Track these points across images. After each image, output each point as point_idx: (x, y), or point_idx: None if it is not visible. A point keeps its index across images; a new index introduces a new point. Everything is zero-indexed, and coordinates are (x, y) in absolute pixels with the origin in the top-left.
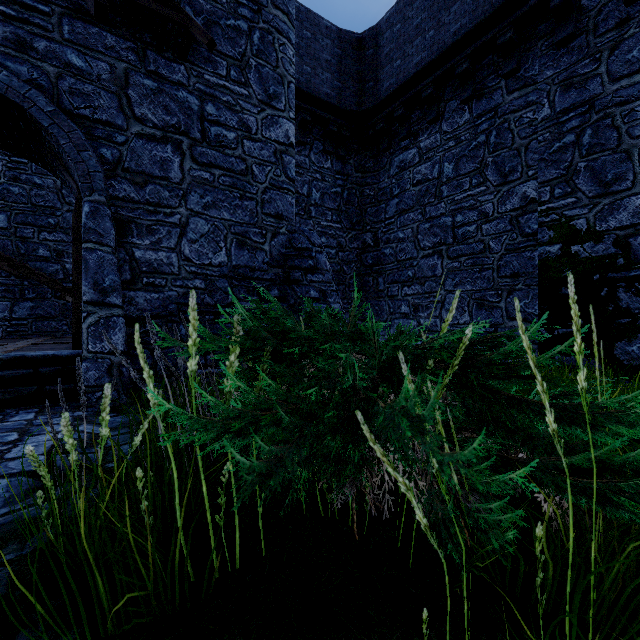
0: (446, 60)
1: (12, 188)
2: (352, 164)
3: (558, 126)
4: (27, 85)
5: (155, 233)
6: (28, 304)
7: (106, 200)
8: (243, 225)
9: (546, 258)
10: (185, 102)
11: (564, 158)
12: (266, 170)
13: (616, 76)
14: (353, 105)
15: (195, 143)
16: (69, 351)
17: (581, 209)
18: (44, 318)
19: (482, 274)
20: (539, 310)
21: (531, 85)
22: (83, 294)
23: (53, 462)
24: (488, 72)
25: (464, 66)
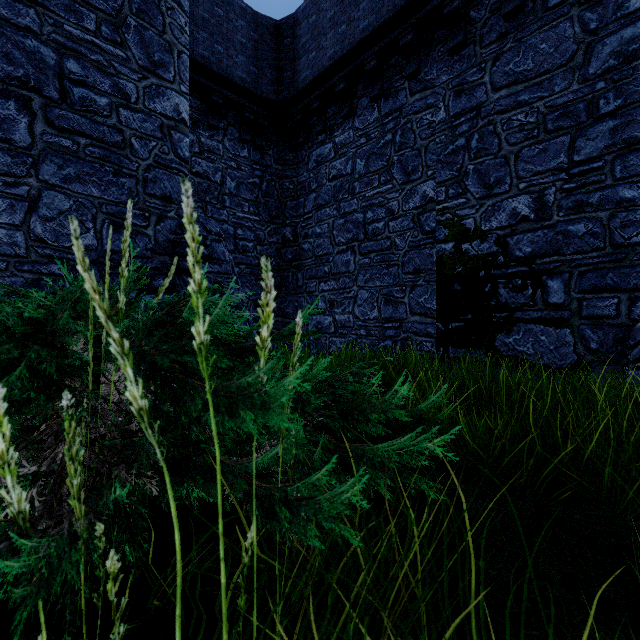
0: (356, 56)
1: None
2: (271, 155)
3: (452, 129)
4: None
5: None
6: None
7: None
8: (119, 205)
9: (442, 255)
10: (36, 53)
11: (456, 160)
12: (150, 145)
13: (497, 86)
14: (271, 93)
15: (51, 103)
16: None
17: (470, 209)
18: None
19: (389, 270)
20: (436, 305)
21: (430, 88)
22: None
23: None
24: (394, 72)
25: (372, 64)
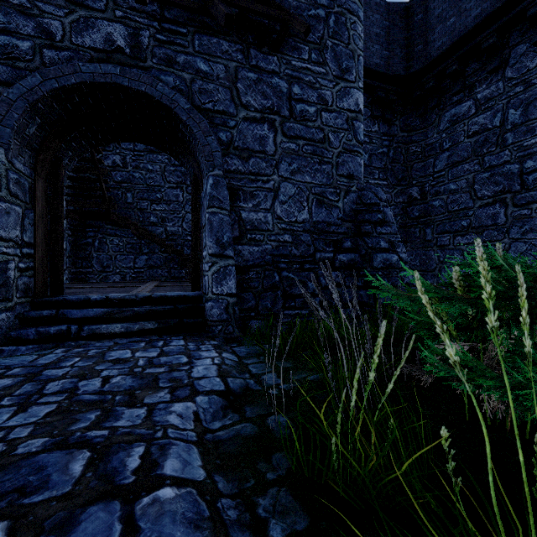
0: (514, 5)
1: (135, 174)
2: (397, 125)
3: None
4: (173, 91)
5: (256, 197)
6: (144, 257)
7: (223, 173)
8: (321, 186)
9: None
10: (277, 87)
11: None
12: (340, 136)
13: None
14: (401, 70)
15: (284, 120)
16: (193, 292)
17: None
18: (154, 267)
19: None
20: None
21: None
22: (208, 248)
23: (227, 384)
24: None
25: None
